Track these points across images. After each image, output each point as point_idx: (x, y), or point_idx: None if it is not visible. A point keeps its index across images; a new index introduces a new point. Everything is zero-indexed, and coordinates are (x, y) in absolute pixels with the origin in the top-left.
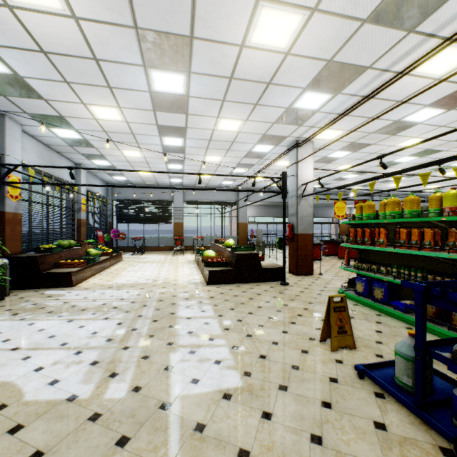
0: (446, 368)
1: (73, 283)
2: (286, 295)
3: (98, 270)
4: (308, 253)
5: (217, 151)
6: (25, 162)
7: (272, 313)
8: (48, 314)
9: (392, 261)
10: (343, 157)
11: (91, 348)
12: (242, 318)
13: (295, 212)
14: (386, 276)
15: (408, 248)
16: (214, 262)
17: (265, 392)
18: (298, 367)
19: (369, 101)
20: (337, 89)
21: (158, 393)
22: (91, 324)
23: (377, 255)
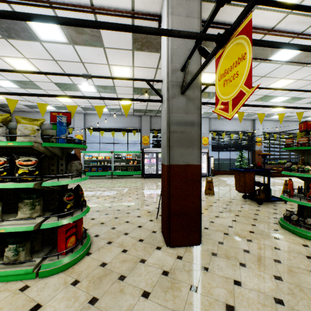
0: (296, 207)
1: (272, 176)
2: None
3: None
4: None
5: None
6: (264, 131)
7: None
8: None
9: None
10: None
11: None
12: None
13: None
14: None
15: None
16: None
17: None
18: None
19: None
20: None
21: None
22: None
23: None
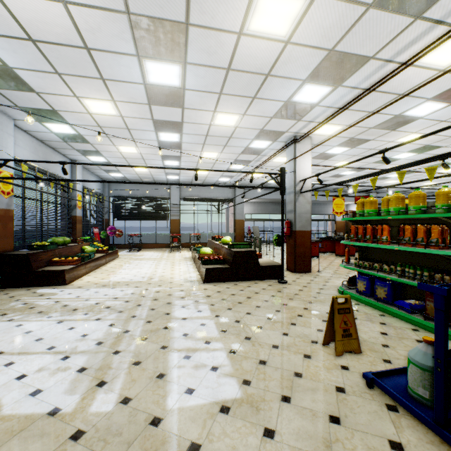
0: None
1: (67, 281)
2: (285, 293)
3: (93, 268)
4: (306, 250)
5: (214, 146)
6: (18, 157)
7: (271, 313)
8: (37, 314)
9: (395, 259)
10: (341, 153)
11: (80, 353)
12: (240, 319)
13: (294, 209)
14: (390, 275)
15: (412, 245)
16: (211, 259)
17: (266, 404)
18: (301, 374)
19: (370, 94)
20: (338, 81)
21: (149, 406)
22: (81, 325)
23: (379, 253)
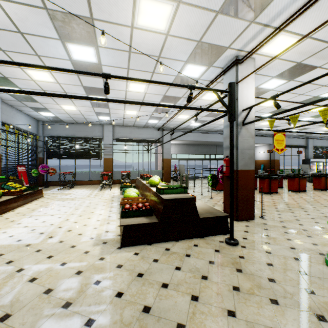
0: None
1: None
2: (252, 279)
3: None
4: (249, 193)
5: (140, 74)
6: None
7: None
8: None
9: None
10: (274, 89)
11: None
12: None
13: (235, 143)
14: None
15: None
16: (133, 210)
17: None
18: None
19: None
20: None
21: None
22: None
23: None
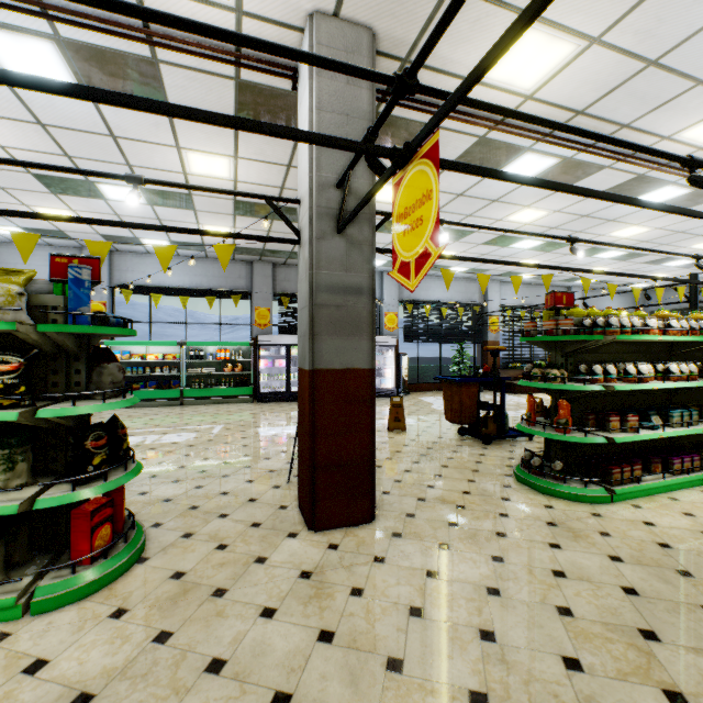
0: None
1: (516, 391)
2: None
3: None
4: None
5: (686, 241)
6: (504, 304)
7: None
8: None
9: None
10: None
11: None
12: None
13: None
14: None
15: None
16: None
17: None
18: None
19: None
20: (659, 184)
21: None
22: None
23: None
